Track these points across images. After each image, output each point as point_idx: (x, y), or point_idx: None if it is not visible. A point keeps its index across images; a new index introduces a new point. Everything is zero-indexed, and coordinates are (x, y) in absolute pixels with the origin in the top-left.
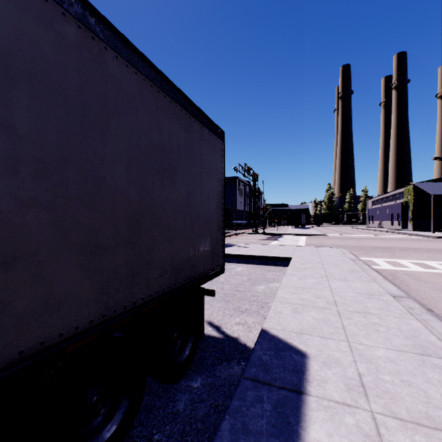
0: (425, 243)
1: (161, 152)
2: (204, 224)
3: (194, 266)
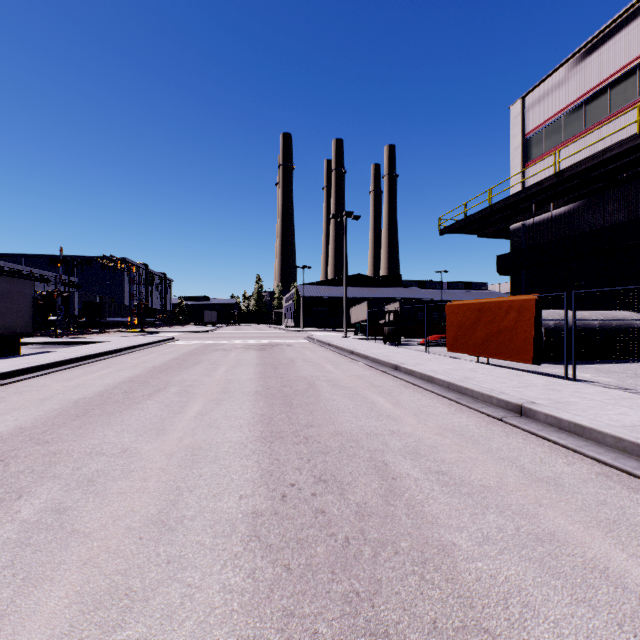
0: (264, 334)
1: (0, 293)
2: (20, 315)
3: (15, 329)
